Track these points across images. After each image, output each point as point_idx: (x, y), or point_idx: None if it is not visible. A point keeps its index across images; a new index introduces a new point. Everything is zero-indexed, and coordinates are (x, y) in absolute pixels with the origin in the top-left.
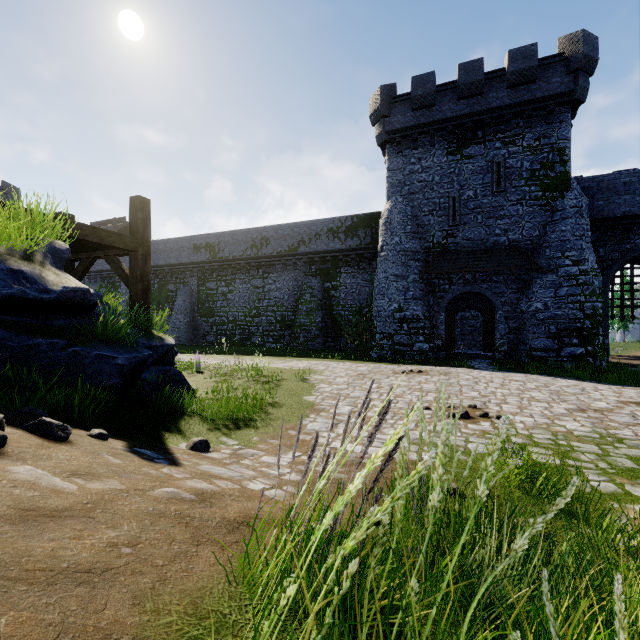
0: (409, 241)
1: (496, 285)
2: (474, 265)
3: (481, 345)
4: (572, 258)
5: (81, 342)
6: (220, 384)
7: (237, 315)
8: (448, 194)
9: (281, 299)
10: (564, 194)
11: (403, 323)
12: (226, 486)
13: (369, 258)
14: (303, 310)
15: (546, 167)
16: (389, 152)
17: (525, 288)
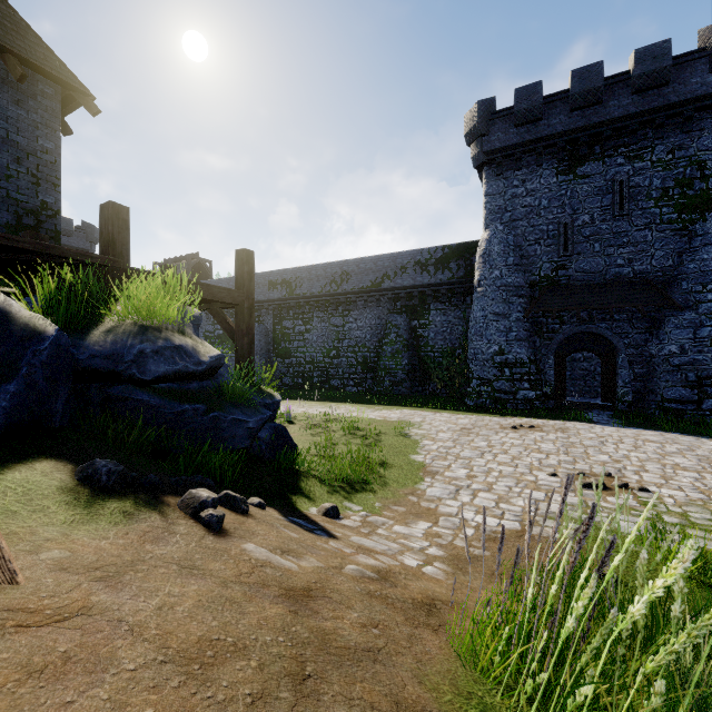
0: (511, 275)
1: (618, 324)
2: (591, 301)
3: (596, 392)
4: None
5: (217, 406)
6: (317, 438)
7: (315, 356)
8: (558, 220)
9: (363, 339)
10: (706, 215)
11: (504, 368)
12: (389, 562)
13: (462, 293)
14: (388, 351)
15: (682, 184)
16: (487, 175)
17: (655, 328)
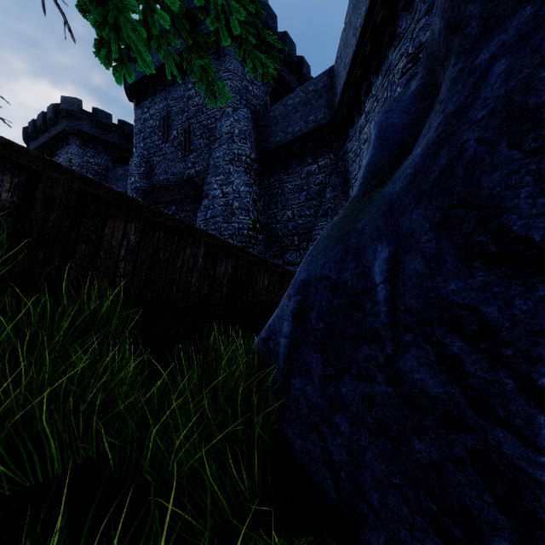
0: None
1: None
2: None
3: None
4: None
5: None
6: None
7: None
8: None
9: None
10: None
11: None
12: None
13: None
14: None
15: None
16: None
17: None
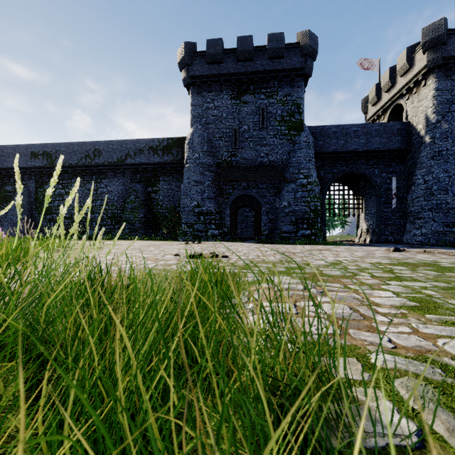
0: (205, 157)
1: (261, 190)
2: (247, 176)
3: None
4: (304, 174)
5: None
6: None
7: (73, 213)
8: (232, 126)
9: (112, 200)
10: (300, 133)
11: (200, 216)
12: None
13: (181, 170)
14: (128, 208)
15: (290, 115)
16: (192, 92)
17: (278, 193)
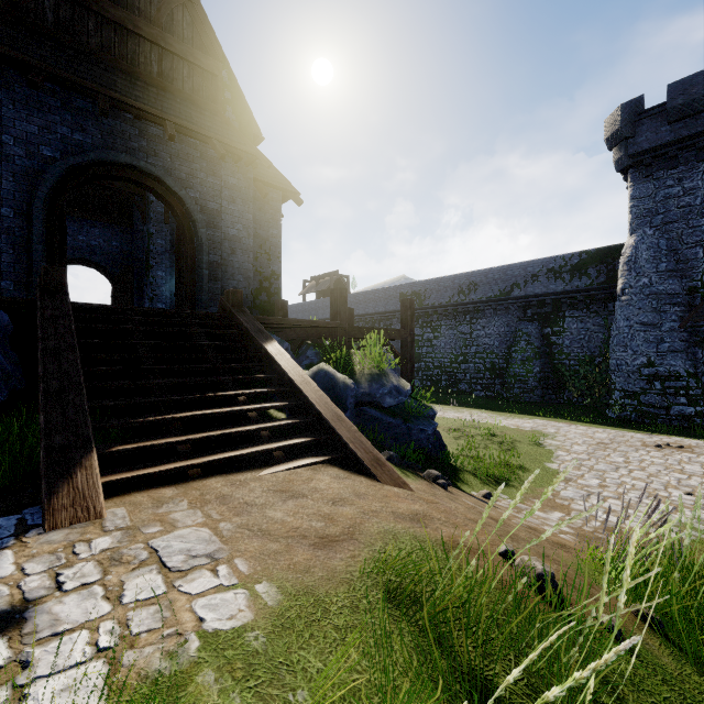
0: (663, 282)
1: None
2: None
3: None
4: None
5: (408, 419)
6: (459, 441)
7: (443, 361)
8: None
9: (491, 346)
10: None
11: (654, 381)
12: (535, 526)
13: (603, 299)
14: (518, 359)
15: None
16: (633, 177)
17: None
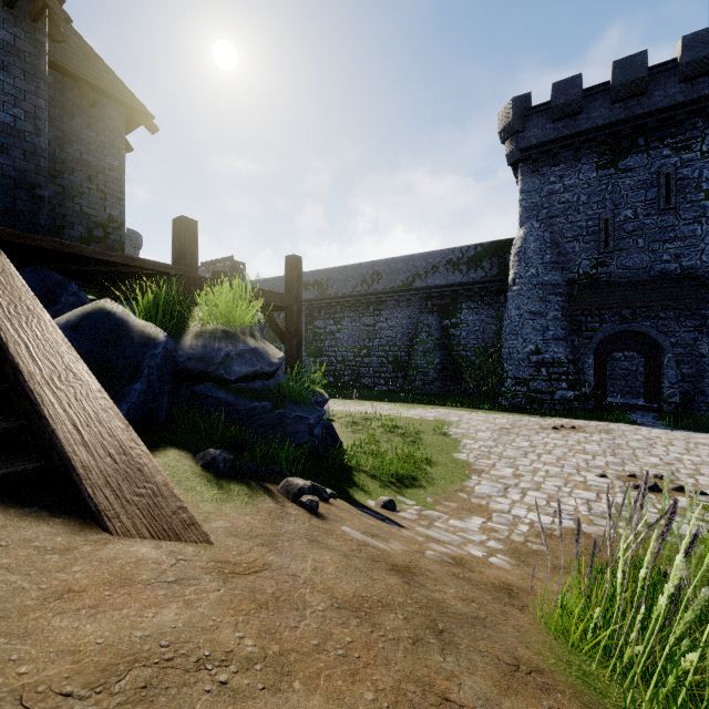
0: (548, 273)
1: (664, 322)
2: (634, 299)
3: (638, 392)
4: None
5: (280, 404)
6: (358, 435)
7: (346, 355)
8: (598, 216)
9: (393, 338)
10: None
11: (541, 367)
12: (458, 551)
13: (495, 292)
14: (419, 350)
15: None
16: (522, 172)
17: (705, 326)
